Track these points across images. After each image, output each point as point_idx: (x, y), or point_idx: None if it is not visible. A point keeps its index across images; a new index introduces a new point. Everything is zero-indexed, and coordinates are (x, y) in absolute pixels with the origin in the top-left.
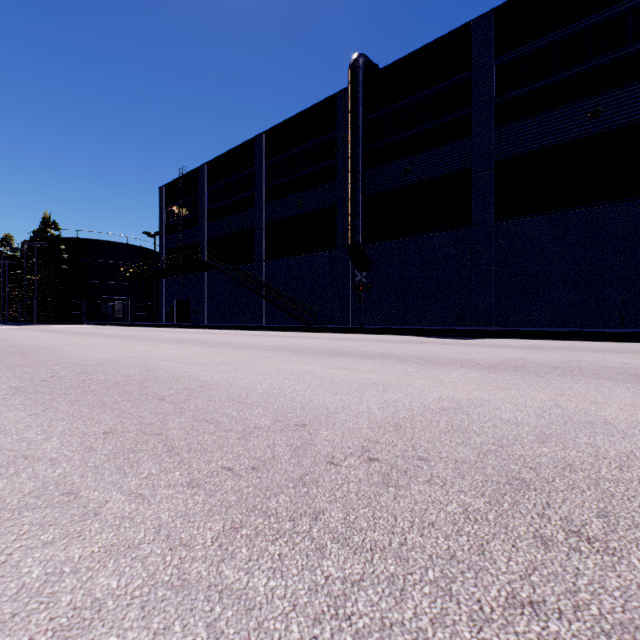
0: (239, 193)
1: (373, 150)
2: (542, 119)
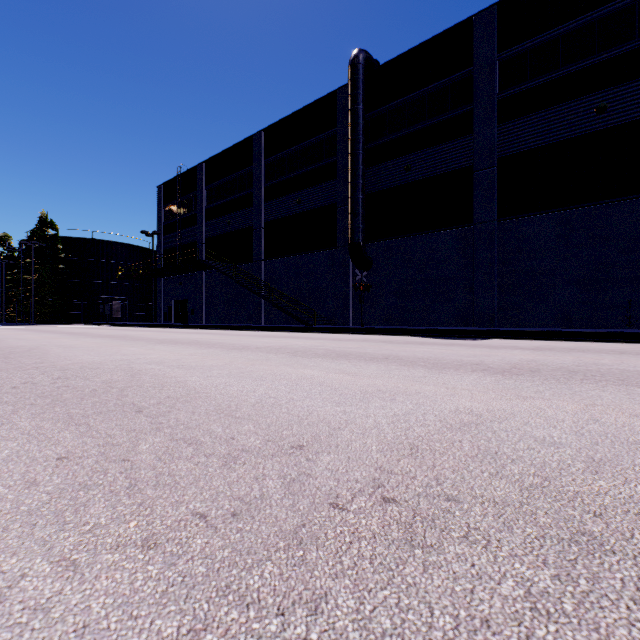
0: (238, 192)
1: (373, 147)
2: (546, 115)
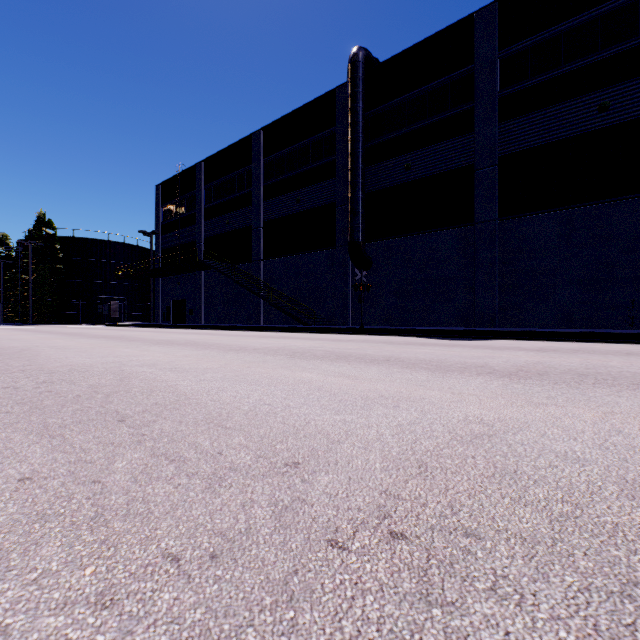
0: (236, 191)
1: (373, 146)
2: (548, 113)
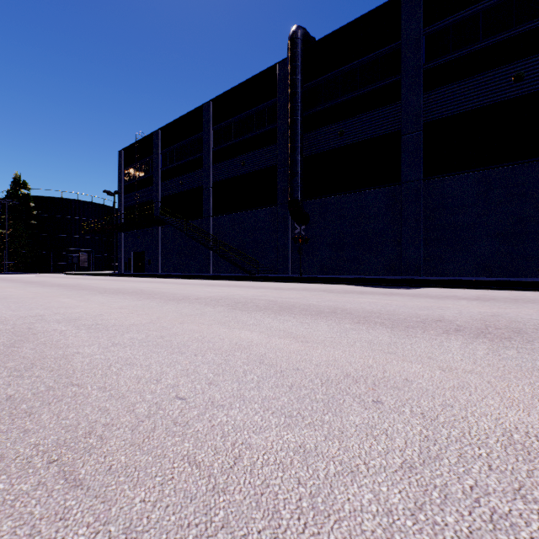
0: (189, 155)
1: (310, 115)
2: (468, 83)
